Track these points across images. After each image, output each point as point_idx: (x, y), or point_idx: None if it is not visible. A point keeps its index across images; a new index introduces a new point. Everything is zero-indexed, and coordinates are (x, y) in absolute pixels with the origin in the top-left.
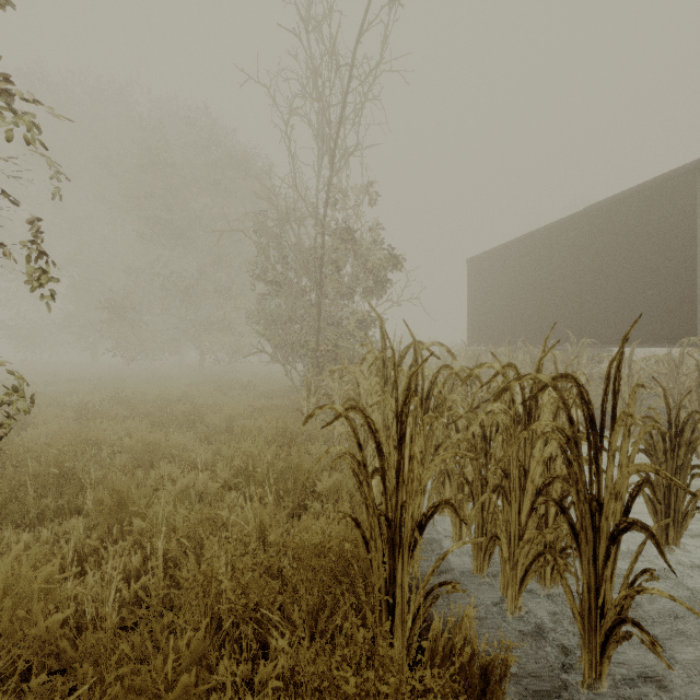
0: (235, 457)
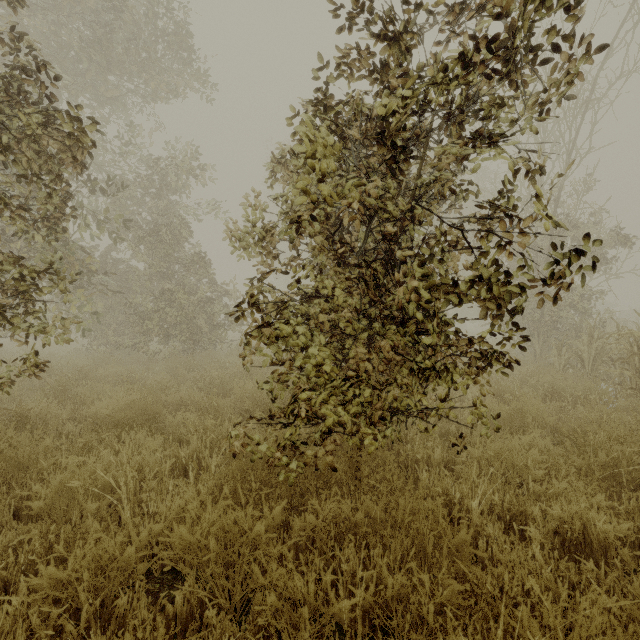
0: (538, 385)
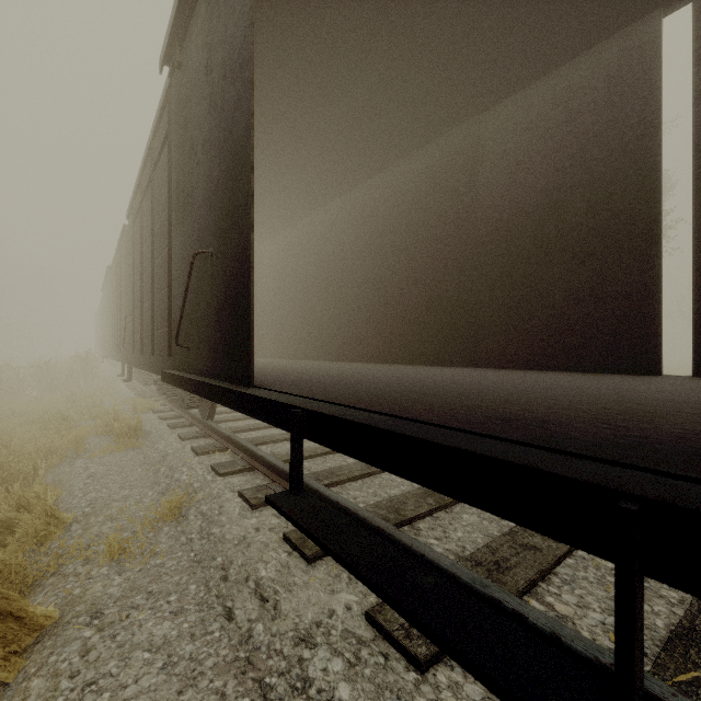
0: None
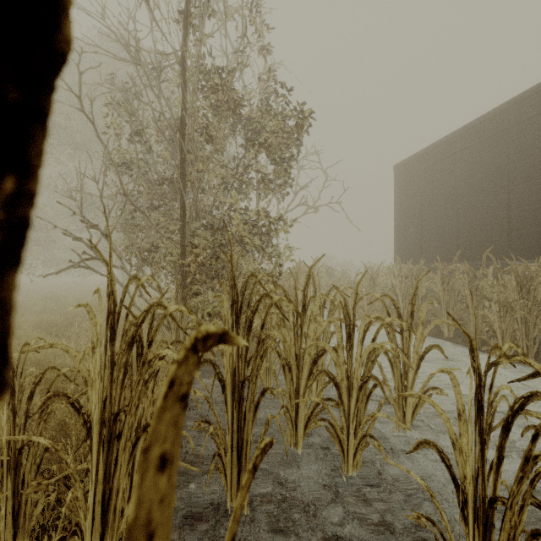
0: None
